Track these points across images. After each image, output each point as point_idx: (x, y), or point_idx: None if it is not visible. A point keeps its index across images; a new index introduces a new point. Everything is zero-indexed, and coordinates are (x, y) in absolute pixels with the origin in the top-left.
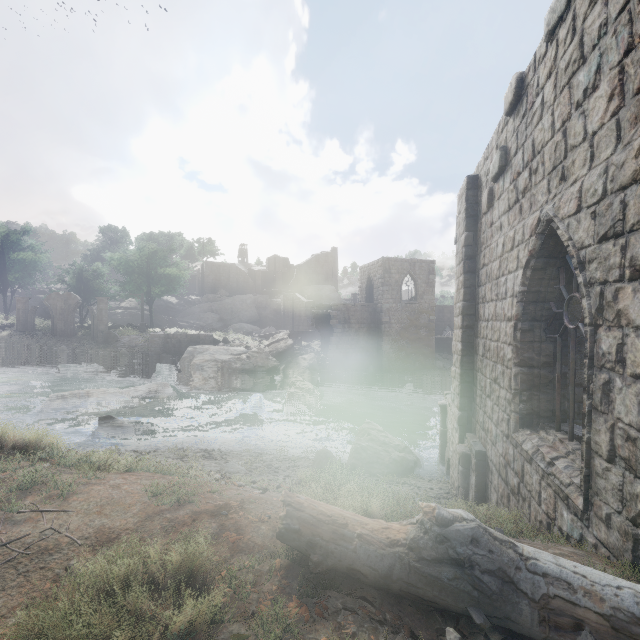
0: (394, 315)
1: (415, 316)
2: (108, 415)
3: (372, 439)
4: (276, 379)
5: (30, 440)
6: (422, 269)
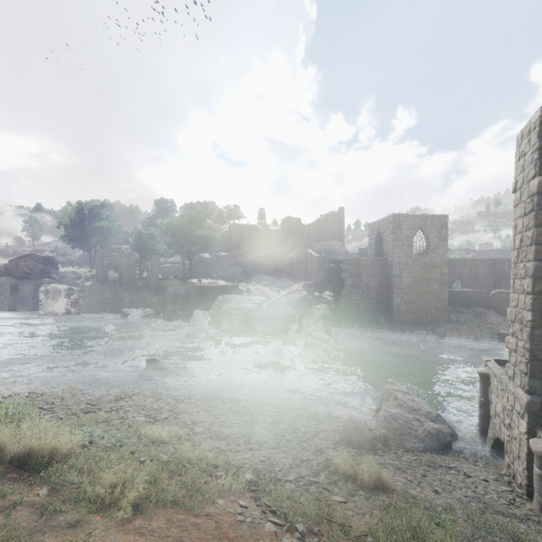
0: (405, 269)
1: (426, 270)
2: (153, 358)
3: (400, 404)
4: (292, 327)
5: (34, 448)
6: (434, 224)
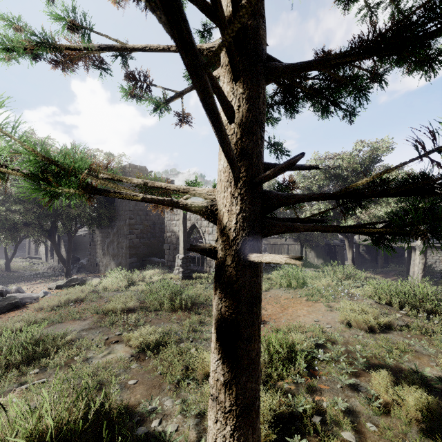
0: None
1: None
2: None
3: None
4: None
5: None
6: None
